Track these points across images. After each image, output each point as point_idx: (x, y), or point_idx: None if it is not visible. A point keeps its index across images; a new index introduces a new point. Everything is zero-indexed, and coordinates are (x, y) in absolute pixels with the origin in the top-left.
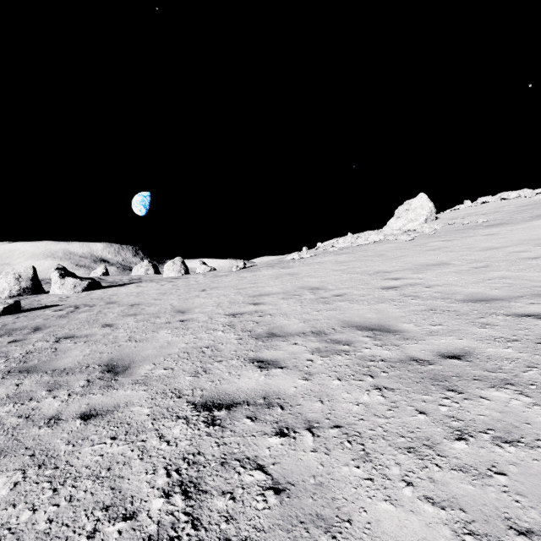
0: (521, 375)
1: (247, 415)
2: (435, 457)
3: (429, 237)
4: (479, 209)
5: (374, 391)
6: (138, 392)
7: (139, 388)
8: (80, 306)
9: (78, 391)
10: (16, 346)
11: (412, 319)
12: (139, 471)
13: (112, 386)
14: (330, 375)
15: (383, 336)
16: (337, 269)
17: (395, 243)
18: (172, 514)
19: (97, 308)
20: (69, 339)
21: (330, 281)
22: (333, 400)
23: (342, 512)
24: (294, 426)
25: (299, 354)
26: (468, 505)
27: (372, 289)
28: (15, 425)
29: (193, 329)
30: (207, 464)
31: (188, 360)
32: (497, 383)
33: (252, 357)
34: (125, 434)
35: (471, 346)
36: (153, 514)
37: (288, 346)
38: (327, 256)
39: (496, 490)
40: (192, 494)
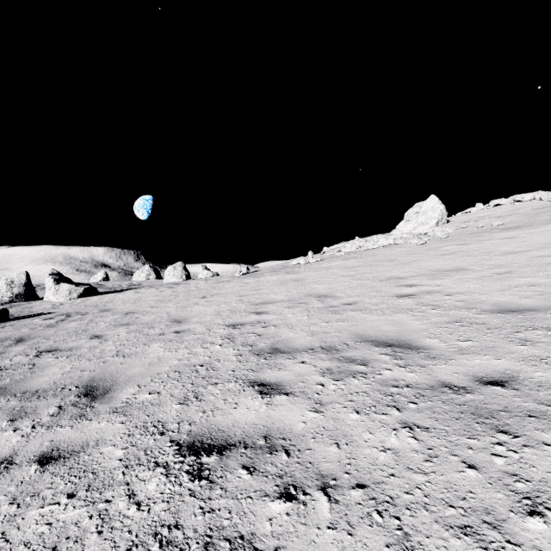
0: None
1: (243, 463)
2: (505, 546)
3: (442, 240)
4: (493, 211)
5: (404, 431)
6: (114, 425)
7: (117, 419)
8: (72, 314)
9: (44, 422)
10: None
11: (436, 333)
12: None
13: (85, 416)
14: (346, 406)
15: (404, 353)
16: (346, 274)
17: (405, 247)
18: None
19: (89, 317)
20: (51, 353)
21: (339, 288)
22: (352, 443)
23: None
24: (304, 483)
25: (308, 376)
26: None
27: (385, 297)
28: None
29: (189, 342)
30: (186, 546)
31: (178, 382)
32: None
33: (252, 378)
34: (86, 490)
35: (513, 368)
36: None
37: (295, 365)
38: (334, 261)
39: None
40: None
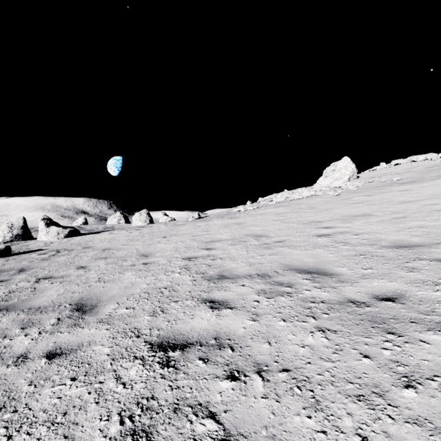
0: None
1: (199, 356)
2: (387, 407)
3: (353, 192)
4: (393, 169)
5: (318, 333)
6: (101, 331)
7: (103, 327)
8: (61, 250)
9: (48, 329)
10: (1, 285)
11: (345, 264)
12: (93, 417)
13: (78, 325)
14: (276, 316)
15: (321, 278)
16: (276, 219)
17: (324, 197)
18: None
19: (75, 252)
20: (48, 279)
21: (271, 230)
22: (280, 341)
23: None
24: (244, 369)
25: (247, 295)
26: None
27: (307, 236)
28: None
29: (154, 271)
30: (160, 410)
31: (148, 300)
32: (433, 326)
33: (204, 297)
34: (85, 375)
35: (402, 288)
36: None
37: (237, 287)
38: (267, 208)
39: None
40: None
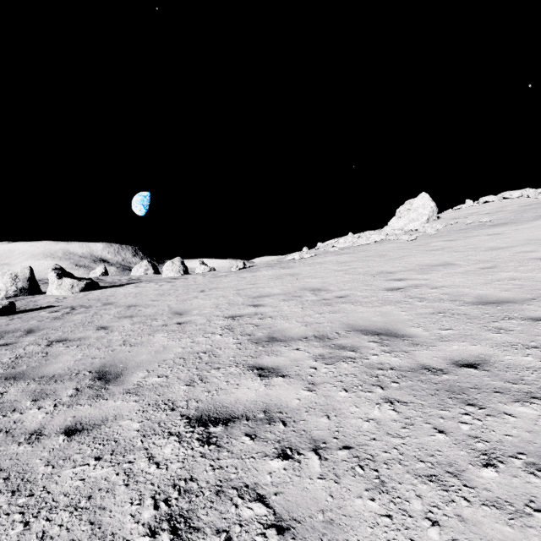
0: None
1: (246, 432)
2: (462, 488)
3: (432, 236)
4: (482, 208)
5: (386, 405)
6: (128, 403)
7: (130, 398)
8: (76, 307)
9: (65, 402)
10: (6, 350)
11: (421, 323)
12: (123, 500)
13: (101, 396)
14: (336, 386)
15: (390, 341)
16: (339, 269)
17: (397, 242)
18: None
19: (93, 310)
20: (62, 342)
21: (332, 282)
22: (340, 415)
23: None
24: (298, 446)
25: (302, 361)
26: None
27: (376, 290)
28: None
29: (191, 332)
30: (200, 493)
31: (183, 367)
32: (521, 396)
33: (251, 363)
34: (111, 454)
35: (486, 353)
36: None
37: (290, 351)
38: (328, 256)
39: (539, 534)
40: (182, 533)
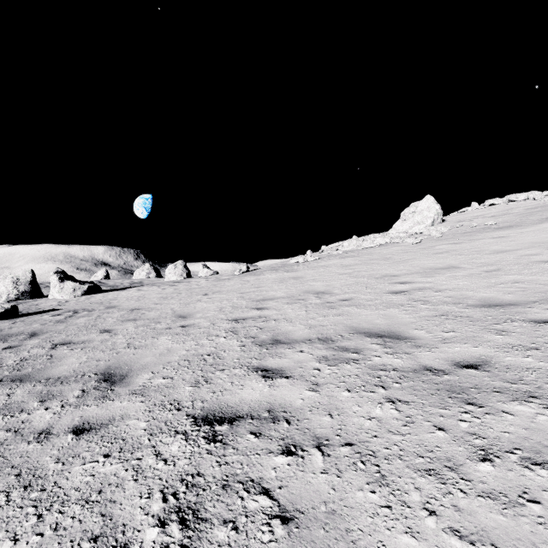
0: (545, 387)
1: (250, 430)
2: (459, 481)
3: (437, 239)
4: (487, 211)
5: (387, 404)
6: (135, 404)
7: (137, 399)
8: (79, 311)
9: (71, 402)
10: (10, 352)
11: (424, 326)
12: (132, 494)
13: (107, 397)
14: (339, 386)
15: (393, 343)
16: (343, 272)
17: (401, 246)
18: (167, 547)
19: (96, 313)
20: (66, 345)
21: (336, 285)
22: (343, 414)
23: (358, 547)
24: (302, 443)
25: (305, 363)
26: (501, 540)
27: (379, 293)
28: (3, 440)
29: (195, 335)
30: (207, 487)
31: (188, 369)
32: (520, 396)
33: (256, 365)
34: (119, 452)
35: (488, 354)
36: (146, 546)
37: (294, 353)
38: (332, 259)
39: (531, 522)
40: (190, 523)
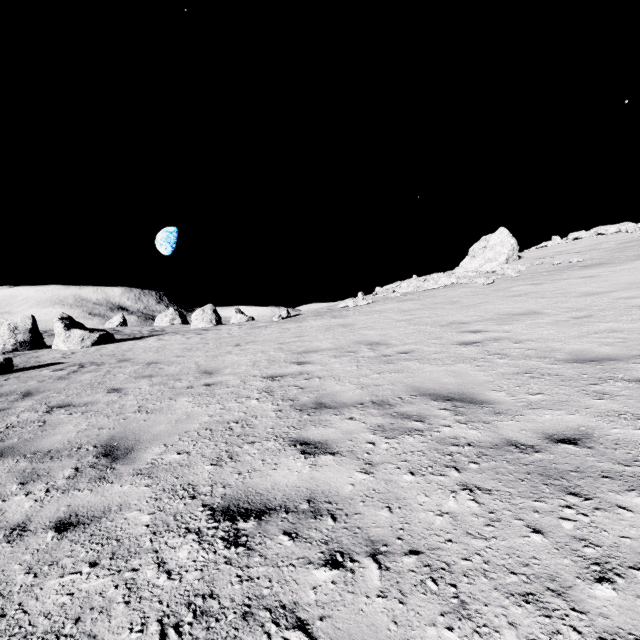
0: None
1: (284, 529)
2: (570, 614)
3: (513, 280)
4: (571, 246)
5: (463, 493)
6: (138, 488)
7: (141, 482)
8: (86, 364)
9: (59, 485)
10: None
11: (503, 386)
12: (120, 625)
13: (105, 478)
14: (400, 467)
15: (466, 408)
16: (401, 319)
17: (470, 287)
18: None
19: (106, 368)
20: (64, 408)
21: (394, 335)
22: (406, 506)
23: None
24: (352, 550)
25: (356, 434)
26: None
27: (446, 345)
28: None
29: (221, 396)
30: (222, 616)
31: (210, 440)
32: (637, 483)
33: (294, 437)
34: (110, 558)
35: (588, 424)
36: None
37: (342, 421)
38: (388, 303)
39: None
40: None
